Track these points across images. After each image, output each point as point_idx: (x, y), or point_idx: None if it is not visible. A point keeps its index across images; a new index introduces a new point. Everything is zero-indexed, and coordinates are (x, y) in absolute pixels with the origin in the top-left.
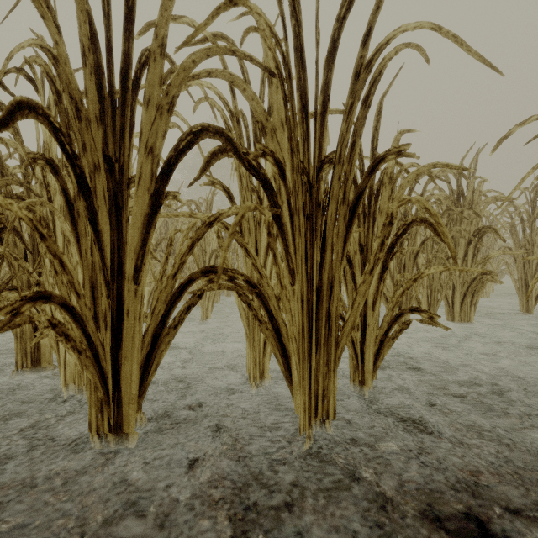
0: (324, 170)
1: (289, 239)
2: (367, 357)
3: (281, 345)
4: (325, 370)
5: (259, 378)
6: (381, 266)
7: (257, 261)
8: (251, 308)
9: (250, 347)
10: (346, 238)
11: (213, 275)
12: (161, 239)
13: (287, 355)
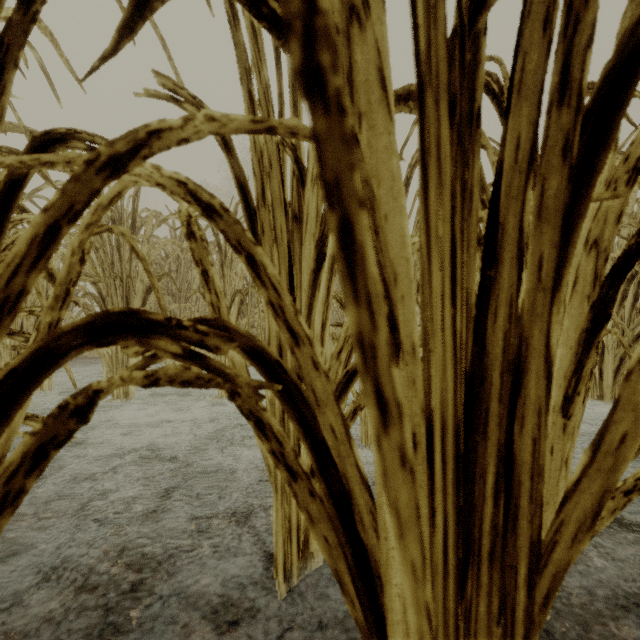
0: (491, 3)
1: (379, 226)
2: (548, 524)
3: (354, 548)
4: (495, 636)
5: (297, 559)
6: (589, 311)
7: (283, 293)
8: (266, 434)
9: (275, 496)
10: (572, 215)
11: (128, 337)
12: (160, 275)
13: (371, 577)
